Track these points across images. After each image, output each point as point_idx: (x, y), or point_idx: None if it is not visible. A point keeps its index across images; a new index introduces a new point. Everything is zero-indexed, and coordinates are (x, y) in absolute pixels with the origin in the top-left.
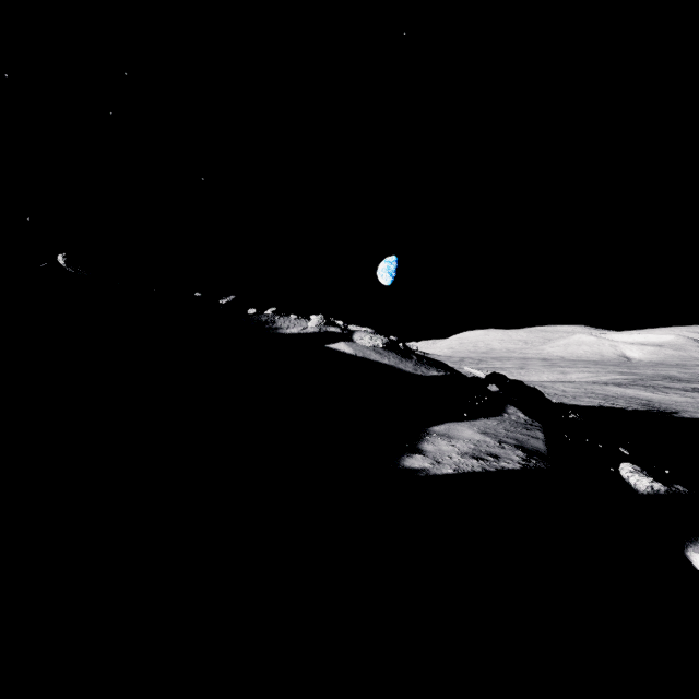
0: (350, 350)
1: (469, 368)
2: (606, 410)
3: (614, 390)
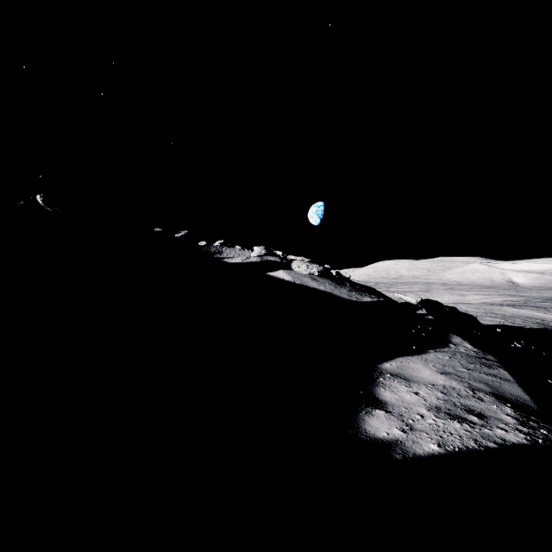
0: (288, 277)
1: (400, 294)
2: (507, 328)
3: (510, 310)
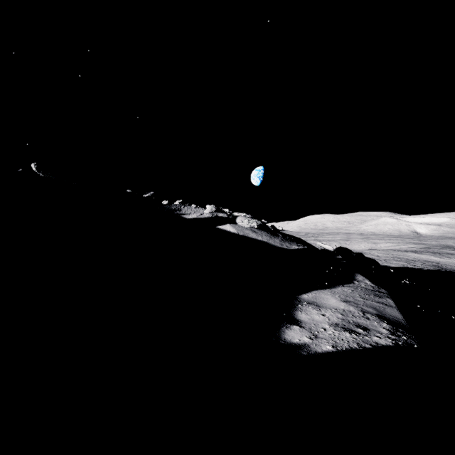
0: (233, 230)
1: (320, 243)
2: (409, 269)
3: (412, 255)
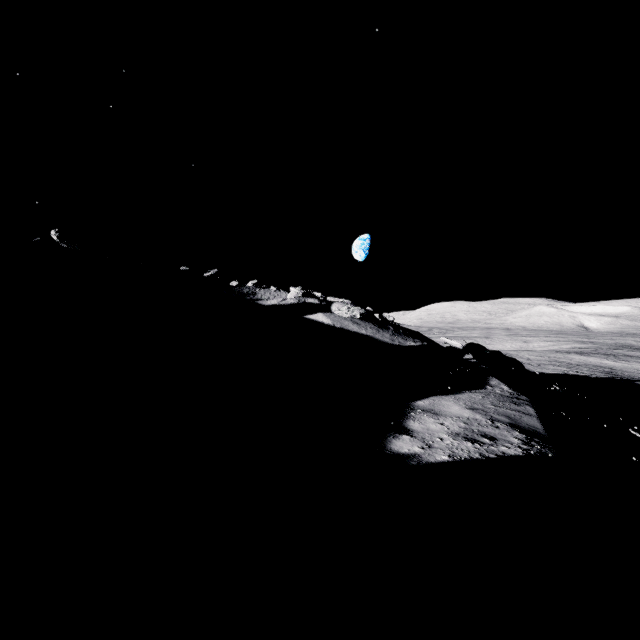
0: (328, 320)
1: (445, 338)
2: (571, 377)
3: (576, 358)
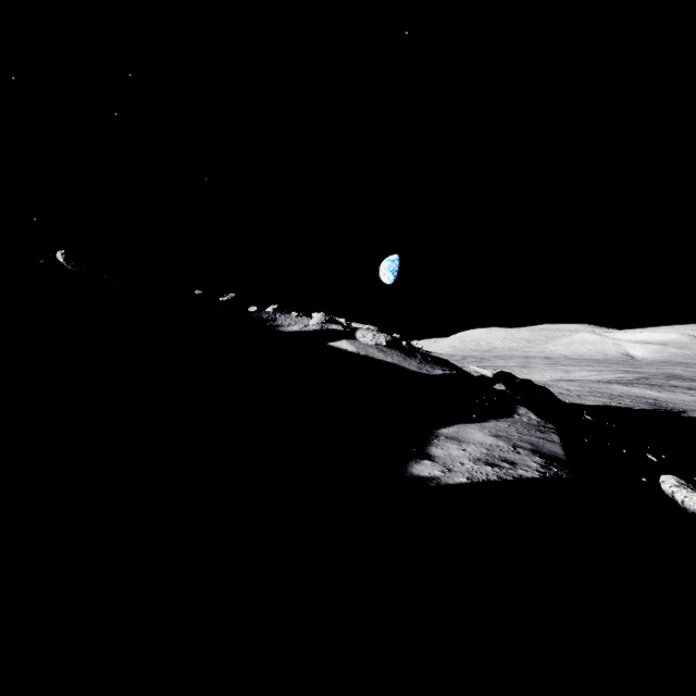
0: (352, 348)
1: (475, 367)
2: (612, 409)
3: (619, 389)
